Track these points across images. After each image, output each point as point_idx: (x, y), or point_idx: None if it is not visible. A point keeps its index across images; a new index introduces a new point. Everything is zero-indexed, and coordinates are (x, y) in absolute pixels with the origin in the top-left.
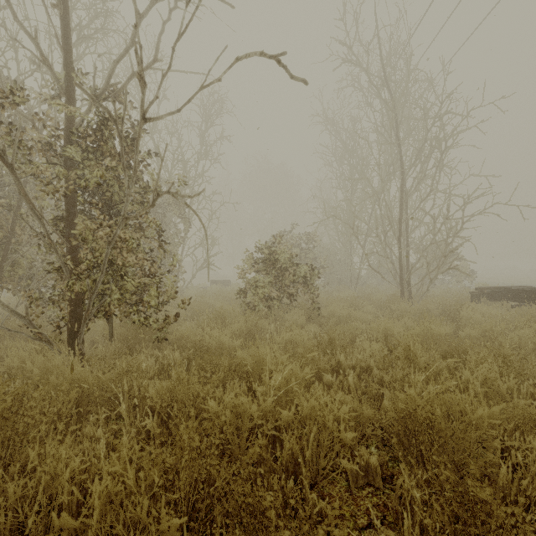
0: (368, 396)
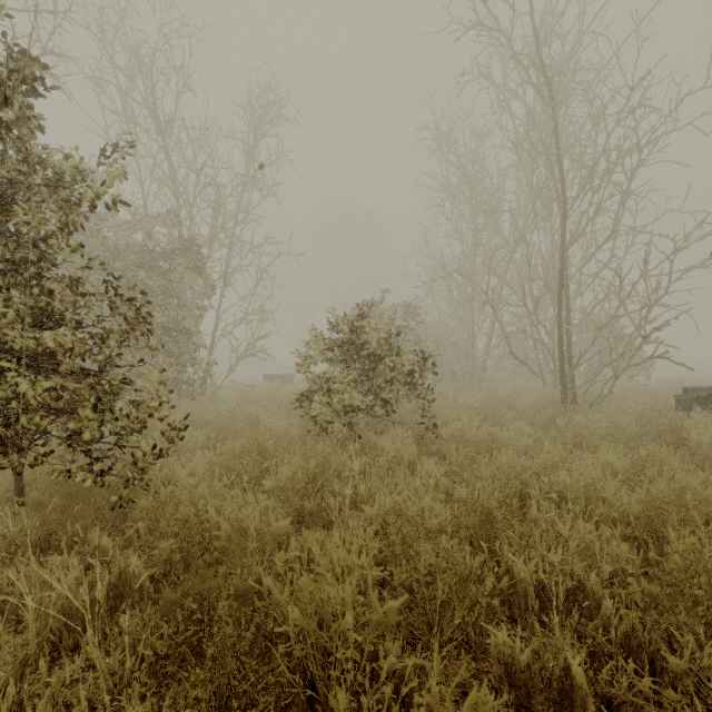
0: None
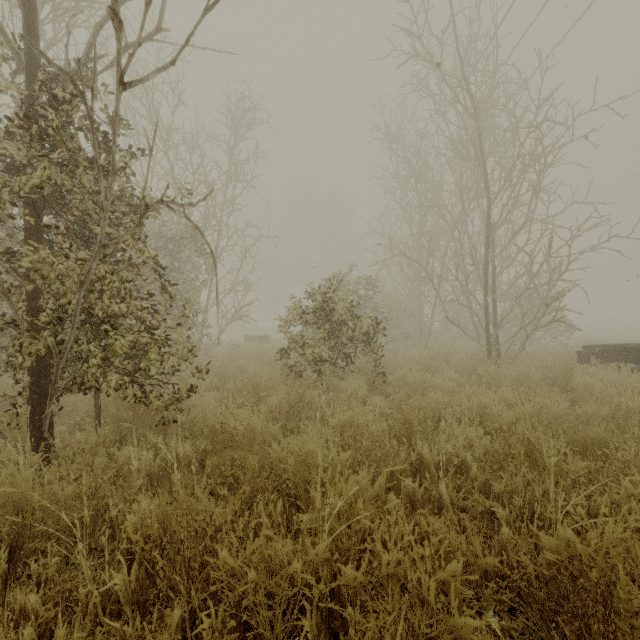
0: (471, 515)
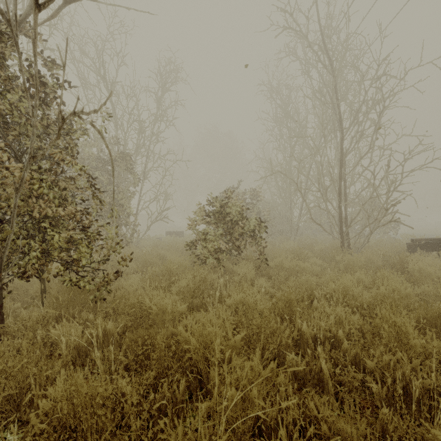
0: (347, 387)
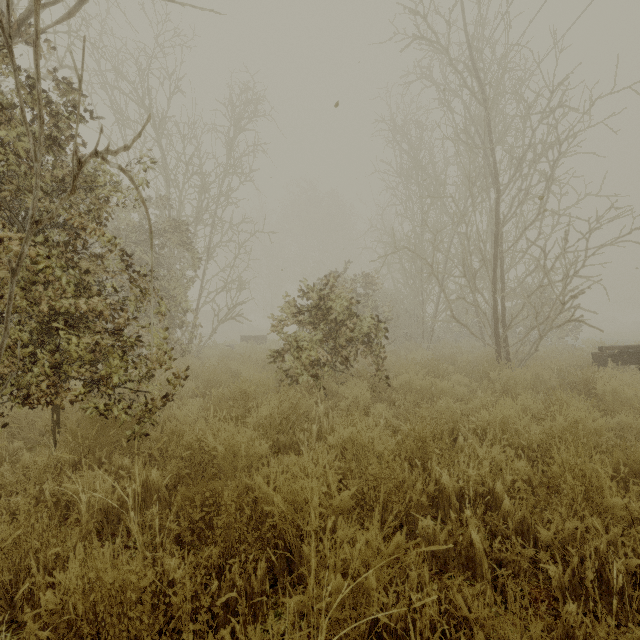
0: (511, 570)
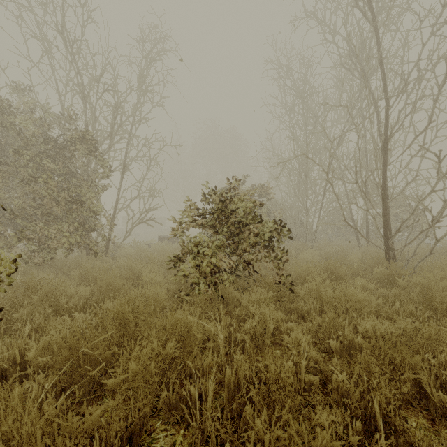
0: None
